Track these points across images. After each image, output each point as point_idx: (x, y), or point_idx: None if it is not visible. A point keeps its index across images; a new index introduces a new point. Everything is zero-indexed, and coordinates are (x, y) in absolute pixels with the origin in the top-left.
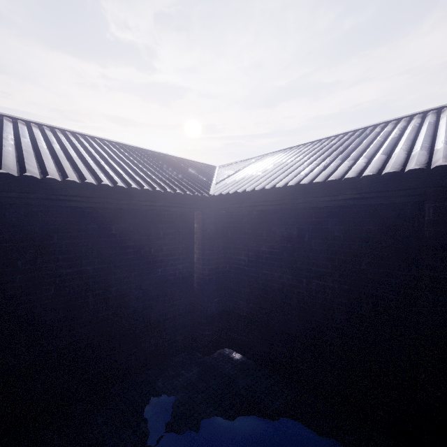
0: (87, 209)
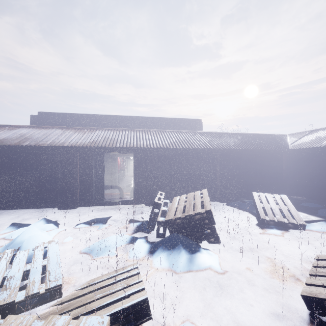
0: (258, 154)
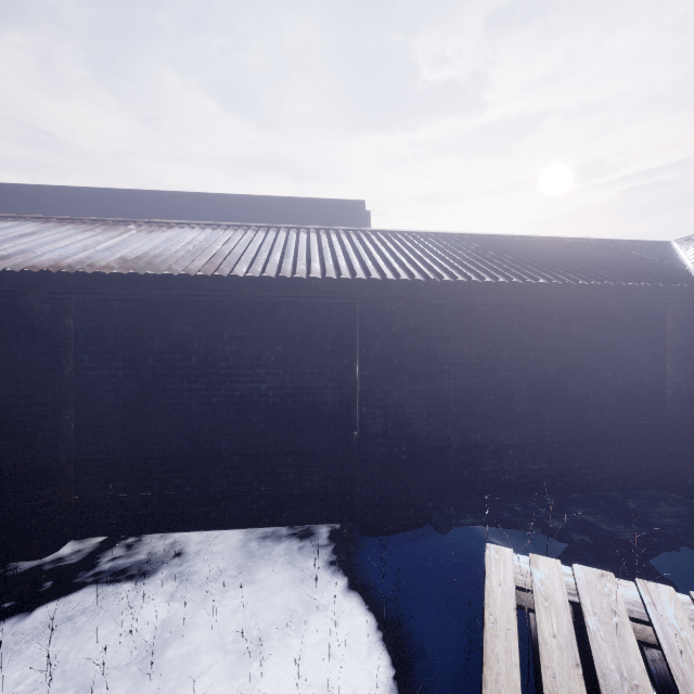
0: (550, 310)
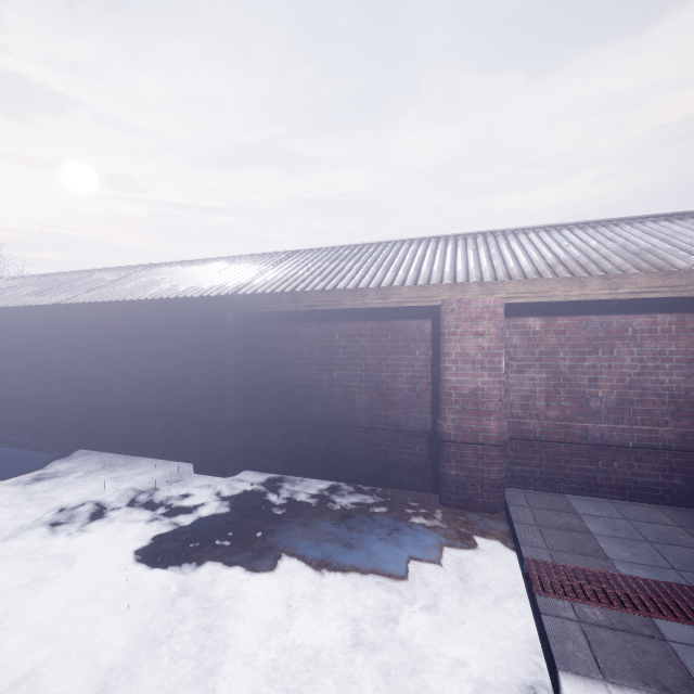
0: None
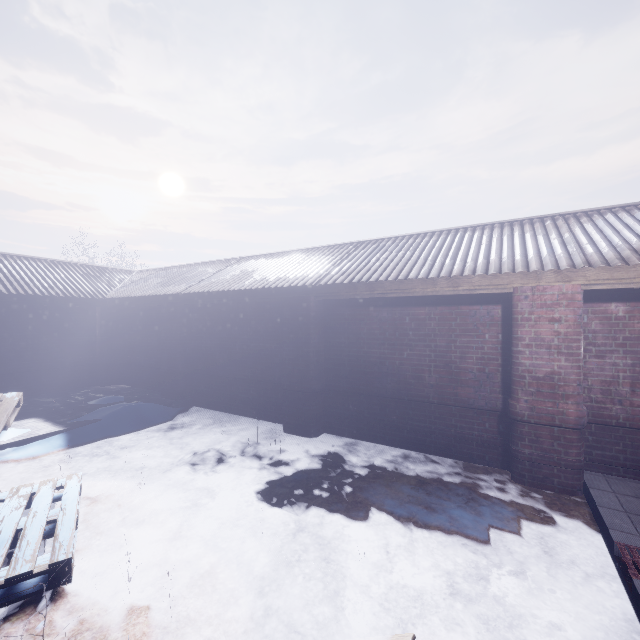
0: (28, 306)
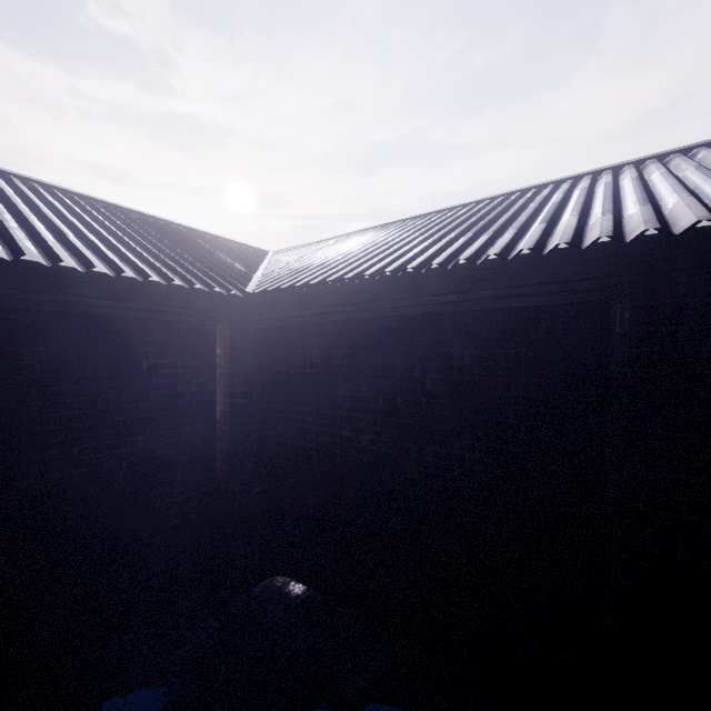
0: None
